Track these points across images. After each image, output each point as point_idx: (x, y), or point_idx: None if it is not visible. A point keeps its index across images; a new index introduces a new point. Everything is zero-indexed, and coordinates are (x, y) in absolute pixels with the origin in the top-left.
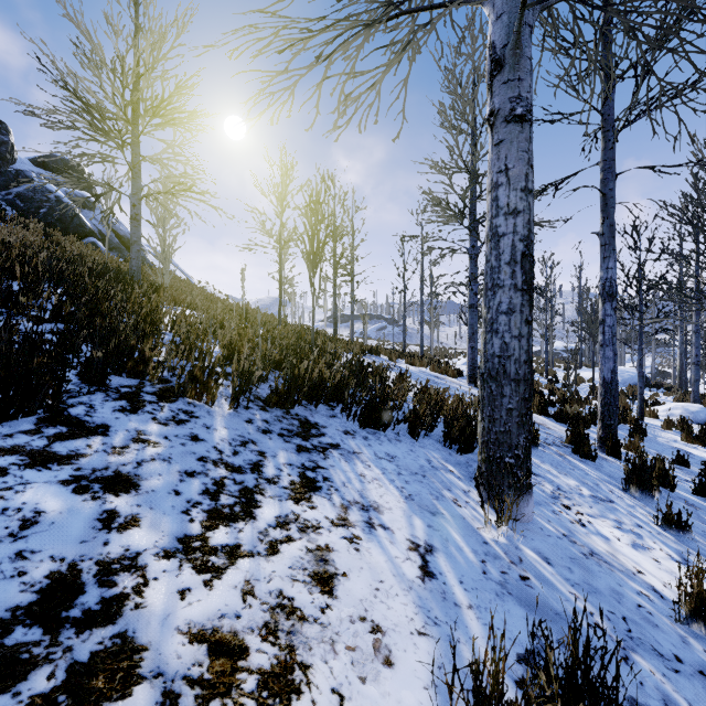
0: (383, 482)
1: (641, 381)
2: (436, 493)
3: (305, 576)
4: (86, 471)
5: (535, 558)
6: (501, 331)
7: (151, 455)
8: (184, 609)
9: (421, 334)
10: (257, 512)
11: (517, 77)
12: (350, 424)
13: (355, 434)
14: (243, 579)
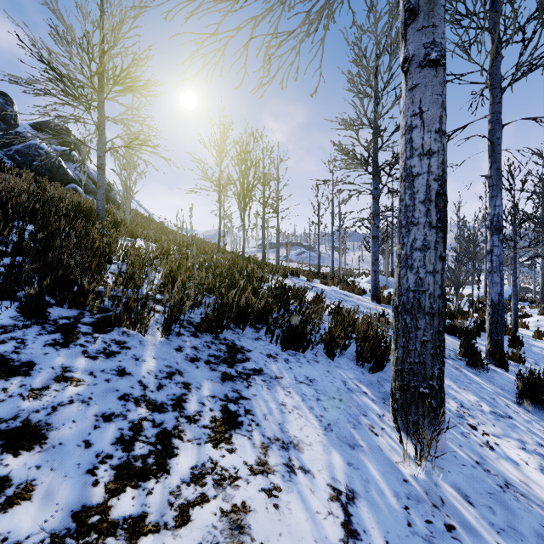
0: (303, 411)
1: (515, 298)
2: (353, 420)
3: None
4: None
5: (456, 497)
6: (416, 267)
7: (70, 396)
8: None
9: (332, 259)
10: (172, 463)
11: (432, 24)
12: (273, 346)
13: (277, 356)
14: None
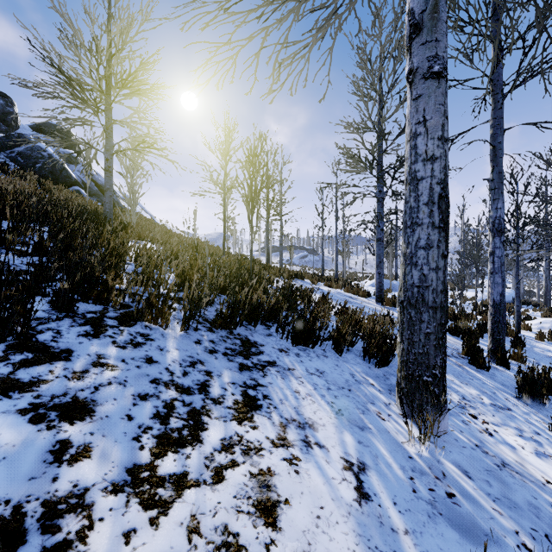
0: (315, 398)
1: (518, 300)
2: (361, 407)
3: (249, 506)
4: (45, 398)
5: (456, 472)
6: (420, 264)
7: (108, 378)
8: None
9: (336, 262)
10: (204, 435)
11: (435, 39)
12: (284, 341)
13: (289, 351)
14: (189, 514)
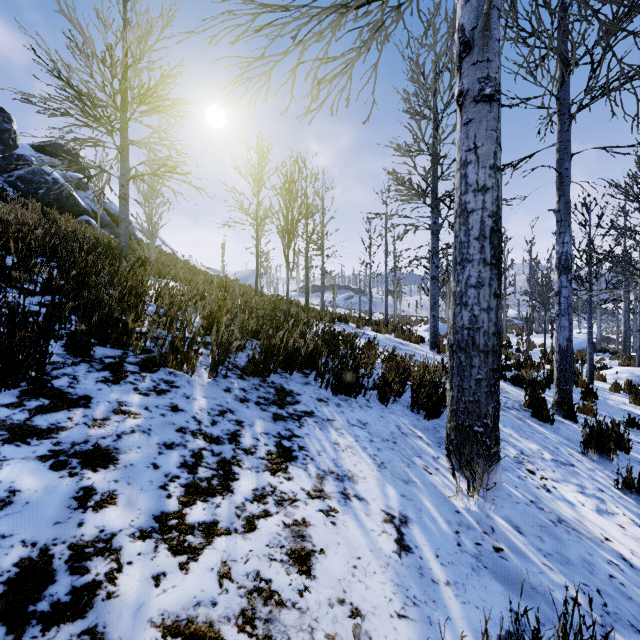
0: (356, 450)
1: (591, 347)
2: (407, 460)
3: (282, 554)
4: (65, 445)
5: (506, 527)
6: (470, 304)
7: (131, 426)
8: (158, 597)
9: (386, 303)
10: (234, 485)
11: (486, 58)
12: (323, 391)
13: (328, 401)
14: (219, 560)
